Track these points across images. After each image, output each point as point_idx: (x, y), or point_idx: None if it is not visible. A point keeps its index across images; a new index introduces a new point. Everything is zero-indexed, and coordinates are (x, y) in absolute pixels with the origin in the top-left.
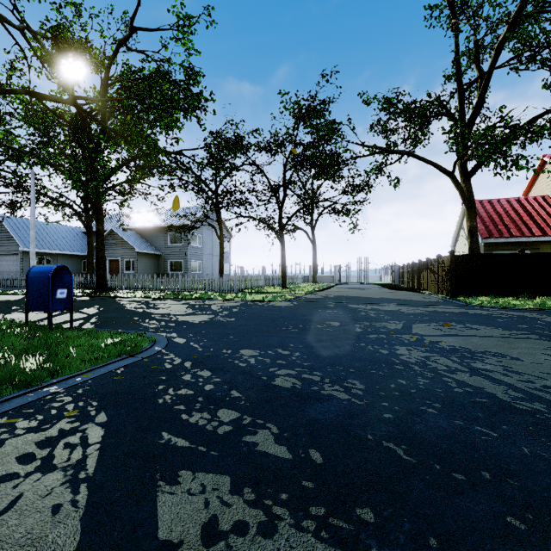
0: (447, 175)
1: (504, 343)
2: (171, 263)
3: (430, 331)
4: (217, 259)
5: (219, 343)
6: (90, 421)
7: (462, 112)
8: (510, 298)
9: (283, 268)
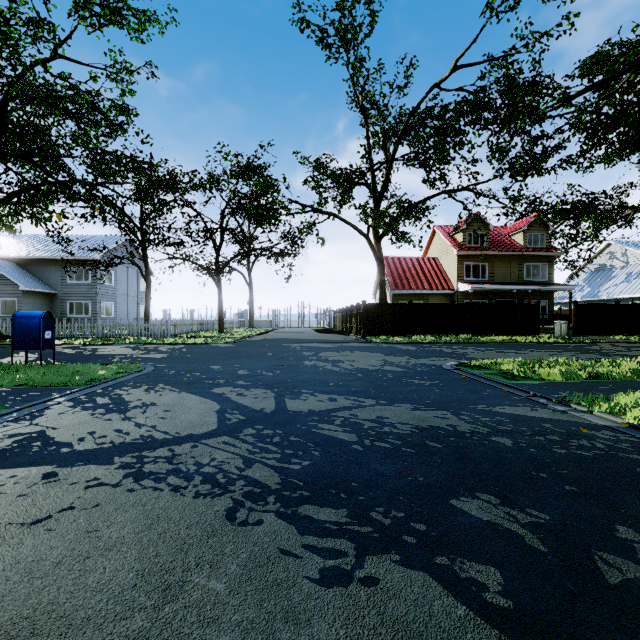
0: (364, 236)
1: (362, 357)
2: (72, 305)
3: (329, 355)
4: (134, 301)
5: (192, 365)
6: (158, 385)
7: (374, 187)
8: (399, 336)
9: (220, 312)
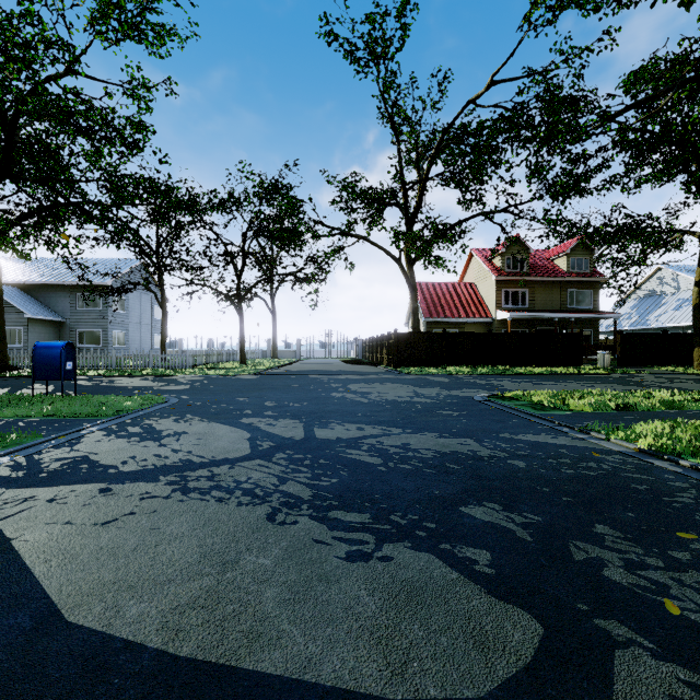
0: (395, 261)
1: (392, 389)
2: (82, 334)
3: (357, 387)
4: (148, 329)
5: (217, 397)
6: (186, 416)
7: (406, 208)
8: (432, 368)
9: (242, 342)
